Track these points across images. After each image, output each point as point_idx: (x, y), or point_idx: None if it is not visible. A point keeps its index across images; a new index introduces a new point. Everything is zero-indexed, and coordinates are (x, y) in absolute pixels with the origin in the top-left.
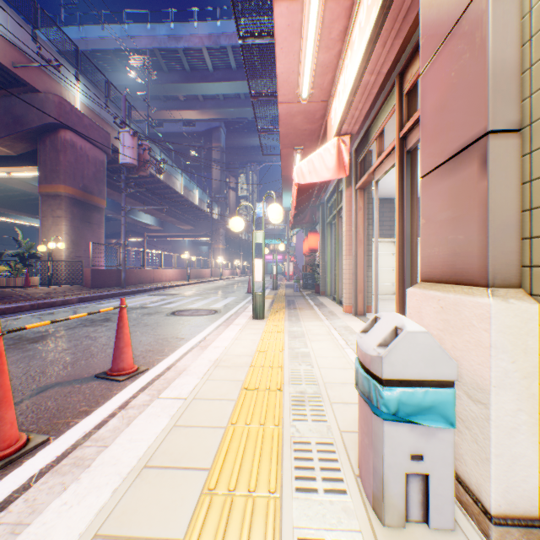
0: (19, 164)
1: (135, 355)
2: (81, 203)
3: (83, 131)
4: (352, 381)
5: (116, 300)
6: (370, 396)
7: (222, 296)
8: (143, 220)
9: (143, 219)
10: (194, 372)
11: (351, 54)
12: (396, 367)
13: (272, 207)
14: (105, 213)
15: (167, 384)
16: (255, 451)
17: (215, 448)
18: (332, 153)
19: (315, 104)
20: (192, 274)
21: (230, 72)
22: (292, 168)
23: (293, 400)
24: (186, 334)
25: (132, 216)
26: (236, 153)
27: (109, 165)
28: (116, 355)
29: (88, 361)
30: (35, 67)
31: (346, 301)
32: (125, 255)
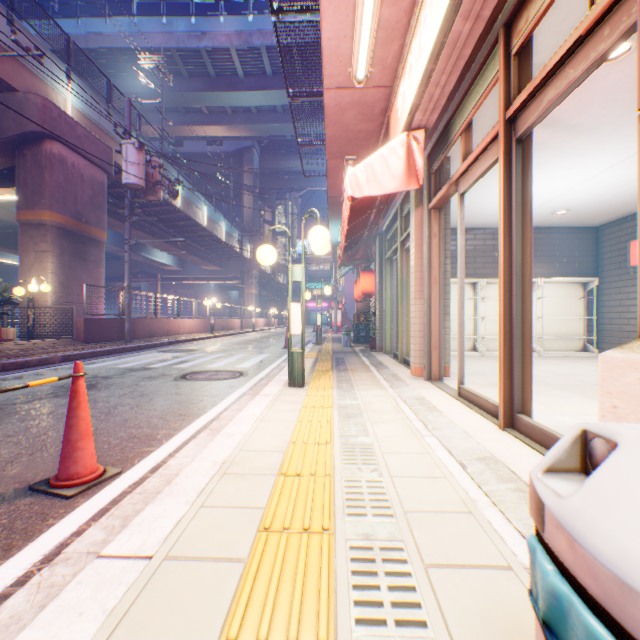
0: None
1: (109, 446)
2: (73, 235)
3: (76, 143)
4: (452, 508)
5: (113, 359)
6: None
7: (252, 353)
8: (158, 259)
9: (158, 258)
10: (183, 489)
11: None
12: None
13: (315, 230)
14: (111, 249)
15: (142, 504)
16: None
17: None
18: (399, 154)
19: (375, 91)
20: (218, 325)
21: (265, 79)
22: (341, 187)
23: (353, 559)
24: (194, 409)
25: (144, 254)
26: (273, 179)
27: (113, 190)
28: (66, 453)
29: (32, 457)
30: (10, 57)
31: (415, 361)
32: (129, 300)
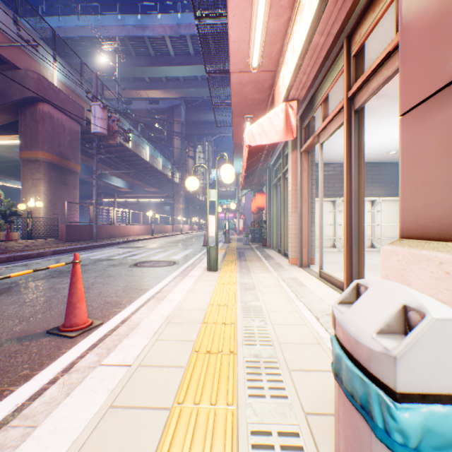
0: (3, 133)
1: (92, 308)
2: (58, 168)
3: (60, 104)
4: (308, 341)
5: (86, 253)
6: (369, 408)
7: (181, 249)
8: (114, 183)
9: (114, 183)
10: (144, 330)
11: (300, 18)
12: (419, 374)
13: (224, 167)
14: (82, 177)
15: (118, 341)
16: (203, 451)
17: (154, 444)
18: (280, 117)
19: (264, 73)
20: (156, 229)
21: (189, 58)
22: (242, 135)
23: (247, 367)
24: (144, 285)
25: (105, 180)
26: (194, 127)
27: (84, 136)
28: (69, 310)
29: (45, 314)
30: (16, 46)
31: (292, 254)
32: (96, 212)
